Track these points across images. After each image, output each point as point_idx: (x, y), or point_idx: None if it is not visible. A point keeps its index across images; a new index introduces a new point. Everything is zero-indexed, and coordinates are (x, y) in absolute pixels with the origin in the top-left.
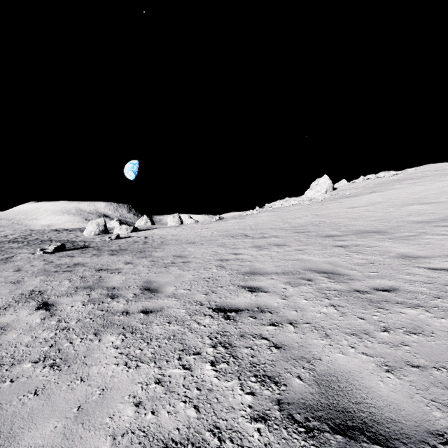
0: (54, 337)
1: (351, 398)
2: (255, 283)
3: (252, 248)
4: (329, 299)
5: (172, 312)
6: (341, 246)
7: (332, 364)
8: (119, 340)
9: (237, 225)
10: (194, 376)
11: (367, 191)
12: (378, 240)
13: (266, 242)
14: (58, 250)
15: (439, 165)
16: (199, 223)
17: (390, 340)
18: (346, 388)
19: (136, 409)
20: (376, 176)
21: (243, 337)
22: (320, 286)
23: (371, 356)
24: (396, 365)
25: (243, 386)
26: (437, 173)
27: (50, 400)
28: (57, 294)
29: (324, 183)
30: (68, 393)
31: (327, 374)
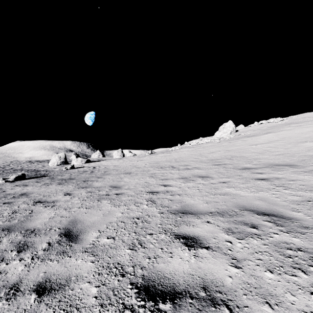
0: None
1: None
2: (191, 230)
3: (179, 180)
4: (305, 273)
5: (78, 293)
6: (263, 178)
7: None
8: None
9: (165, 158)
10: None
11: (263, 132)
12: (294, 173)
13: (190, 173)
14: (18, 179)
15: None
16: (136, 156)
17: None
18: None
19: None
20: (268, 121)
21: None
22: (275, 240)
23: None
24: None
25: None
26: None
27: None
28: None
29: (229, 127)
30: None
31: None
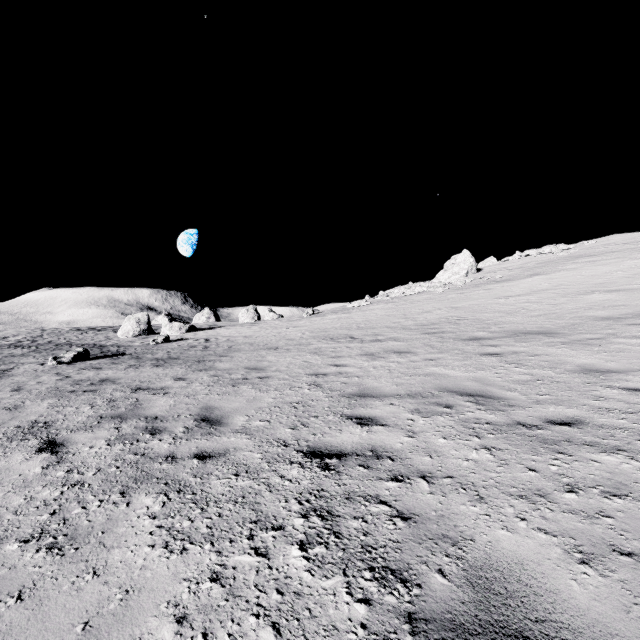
0: (60, 497)
1: (529, 612)
2: (367, 412)
3: (361, 357)
4: (480, 438)
5: (241, 457)
6: (493, 353)
7: (492, 548)
8: (158, 504)
9: (339, 323)
10: (274, 569)
11: (527, 273)
12: (546, 345)
13: (381, 348)
14: (79, 358)
15: (629, 236)
16: (284, 319)
17: (581, 507)
18: (519, 592)
19: (177, 628)
20: (539, 252)
21: (351, 501)
22: (465, 417)
23: (553, 535)
24: (595, 550)
25: (352, 586)
26: (627, 247)
27: (42, 609)
28: (70, 427)
29: (464, 262)
30: (71, 598)
31: (486, 567)
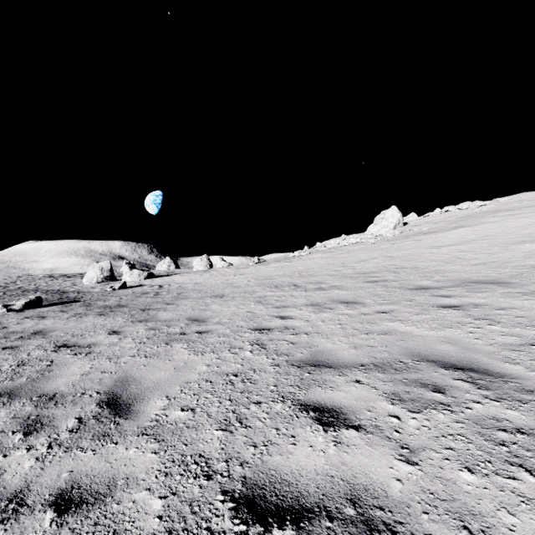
0: None
1: None
2: (328, 396)
3: (307, 308)
4: (532, 474)
5: (128, 510)
6: (451, 306)
7: None
8: None
9: (282, 271)
10: None
11: (451, 226)
12: (506, 296)
13: (326, 297)
14: (30, 306)
15: None
16: (233, 267)
17: None
18: None
19: None
20: (458, 208)
21: None
22: (475, 413)
23: None
24: None
25: None
26: None
27: None
28: None
29: (392, 216)
30: None
31: None
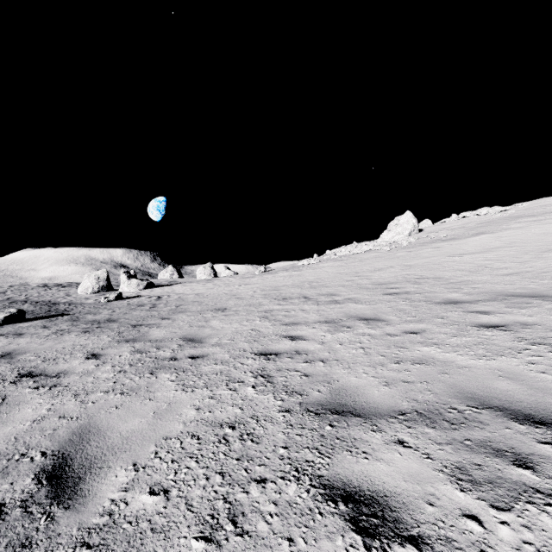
0: None
1: None
2: (362, 470)
3: (320, 325)
4: None
5: None
6: (494, 325)
7: None
8: None
9: (291, 280)
10: None
11: (471, 232)
12: None
13: (342, 312)
14: (10, 320)
15: None
16: (238, 276)
17: None
18: None
19: None
20: (476, 213)
21: None
22: None
23: None
24: None
25: None
26: None
27: None
28: None
29: (407, 223)
30: None
31: None
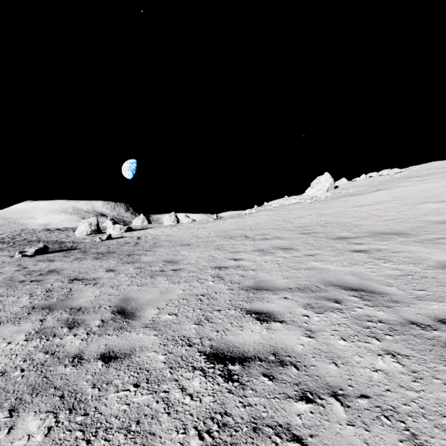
0: None
1: None
2: (264, 306)
3: (254, 252)
4: (379, 340)
5: (145, 360)
6: (360, 250)
7: None
8: (42, 431)
9: (236, 225)
10: None
11: (372, 189)
12: (402, 243)
13: (269, 245)
14: (39, 252)
15: (445, 162)
16: (196, 223)
17: None
18: None
19: None
20: (379, 174)
21: (259, 434)
22: (356, 313)
23: None
24: None
25: None
26: (445, 170)
27: None
28: (2, 318)
29: (325, 181)
30: None
31: None
